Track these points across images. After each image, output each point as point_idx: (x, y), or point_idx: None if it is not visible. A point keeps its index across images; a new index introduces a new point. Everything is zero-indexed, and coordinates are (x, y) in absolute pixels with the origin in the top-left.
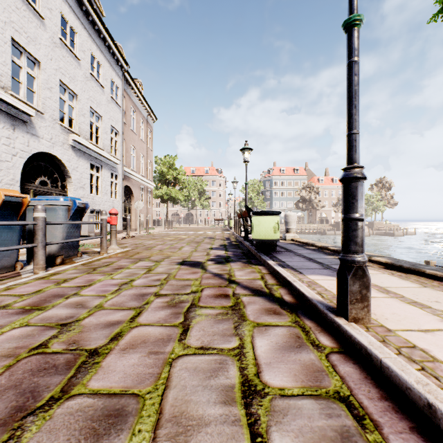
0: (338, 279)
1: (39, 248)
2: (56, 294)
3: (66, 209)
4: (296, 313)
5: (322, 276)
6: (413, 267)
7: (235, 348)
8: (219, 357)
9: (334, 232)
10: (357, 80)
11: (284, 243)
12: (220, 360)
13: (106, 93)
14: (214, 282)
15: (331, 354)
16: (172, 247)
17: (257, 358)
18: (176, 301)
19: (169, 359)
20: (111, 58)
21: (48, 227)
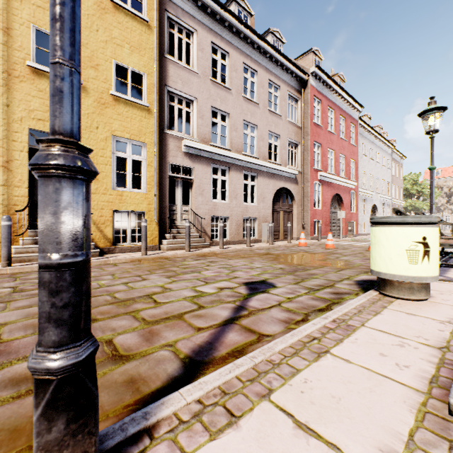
0: None
1: None
2: None
3: None
4: None
5: None
6: None
7: None
8: None
9: None
10: None
11: None
12: None
13: (385, 168)
14: None
15: None
16: None
17: None
18: None
19: None
20: (387, 150)
21: None
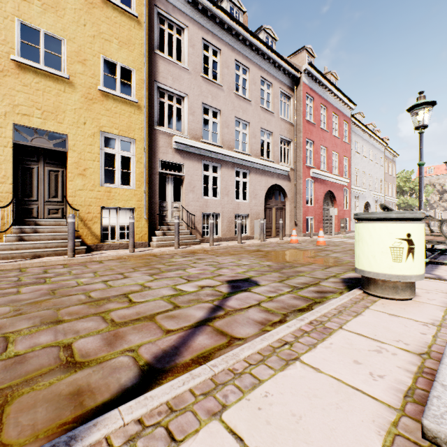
0: None
1: None
2: None
3: None
4: None
5: None
6: None
7: None
8: None
9: None
10: None
11: None
12: None
13: (378, 165)
14: None
15: None
16: None
17: None
18: None
19: None
20: (380, 147)
21: None
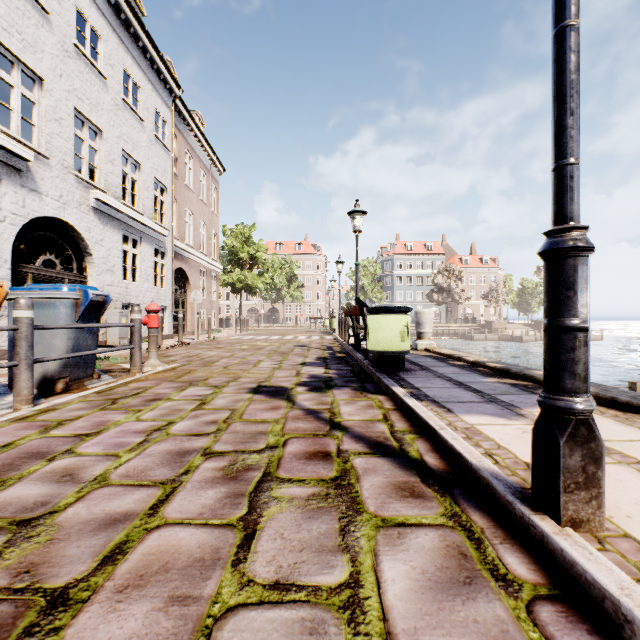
0: (535, 441)
1: (22, 369)
2: (34, 452)
3: (73, 304)
4: (452, 495)
5: (486, 417)
6: (636, 401)
7: (343, 586)
8: (311, 613)
9: (484, 335)
10: (576, 62)
11: (416, 356)
12: (312, 623)
13: (147, 129)
14: (306, 426)
15: (536, 604)
16: (243, 361)
17: (387, 617)
18: (238, 467)
19: (207, 619)
20: (154, 77)
21: (43, 333)
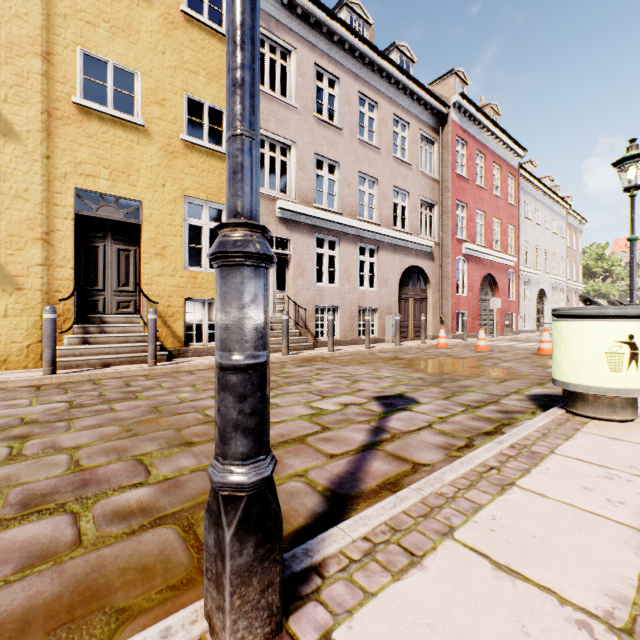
0: None
1: None
2: None
3: None
4: None
5: None
6: None
7: None
8: None
9: None
10: None
11: None
12: None
13: (558, 236)
14: None
15: None
16: None
17: None
18: None
19: None
20: (560, 210)
21: None
